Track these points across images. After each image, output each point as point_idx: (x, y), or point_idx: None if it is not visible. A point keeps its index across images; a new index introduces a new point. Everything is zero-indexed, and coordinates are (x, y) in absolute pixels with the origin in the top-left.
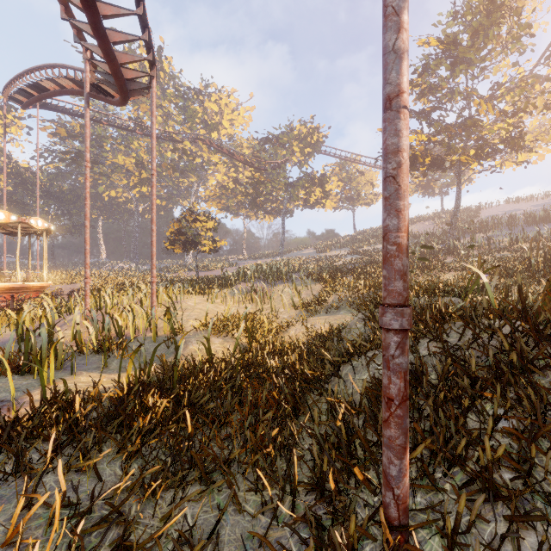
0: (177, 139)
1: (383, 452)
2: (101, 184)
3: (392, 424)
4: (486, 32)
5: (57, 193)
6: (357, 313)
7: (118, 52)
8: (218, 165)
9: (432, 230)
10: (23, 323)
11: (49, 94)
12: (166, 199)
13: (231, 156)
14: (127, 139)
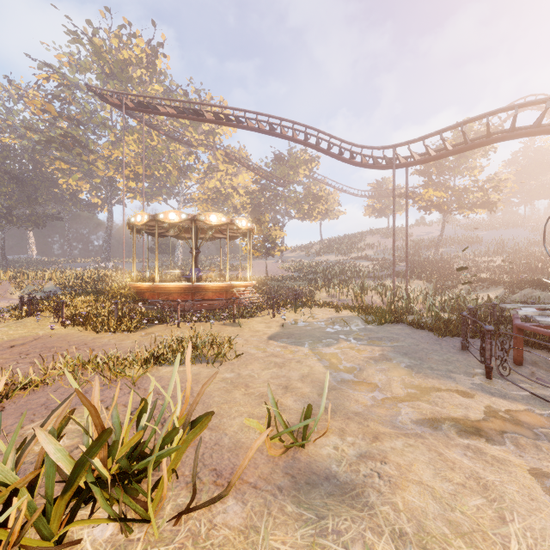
0: (194, 143)
1: None
2: (76, 172)
3: None
4: None
5: (1, 173)
6: (517, 291)
7: (418, 156)
8: (220, 172)
9: (390, 243)
10: (409, 300)
11: (240, 126)
12: (150, 196)
13: (251, 169)
14: (127, 131)
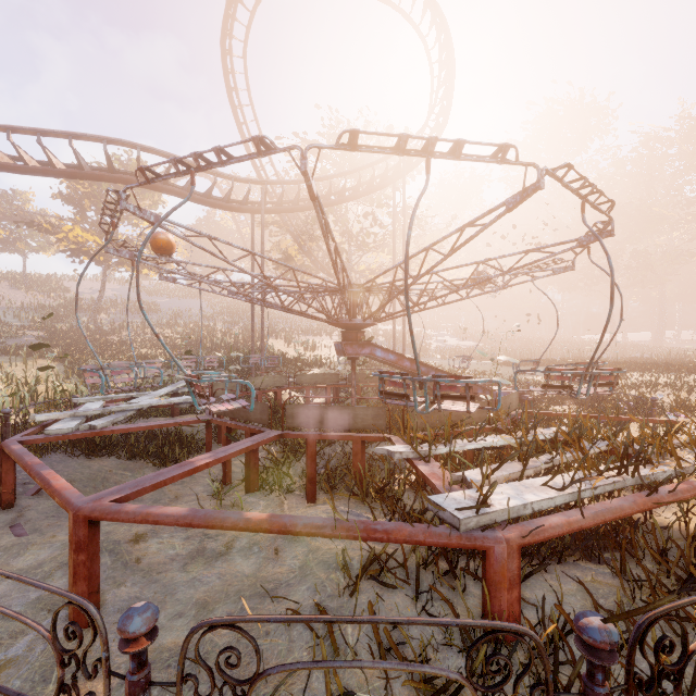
0: None
1: (253, 375)
2: None
3: (254, 370)
4: (144, 191)
5: None
6: (166, 370)
7: (8, 157)
8: None
9: (26, 298)
10: None
11: None
12: None
13: None
14: None
